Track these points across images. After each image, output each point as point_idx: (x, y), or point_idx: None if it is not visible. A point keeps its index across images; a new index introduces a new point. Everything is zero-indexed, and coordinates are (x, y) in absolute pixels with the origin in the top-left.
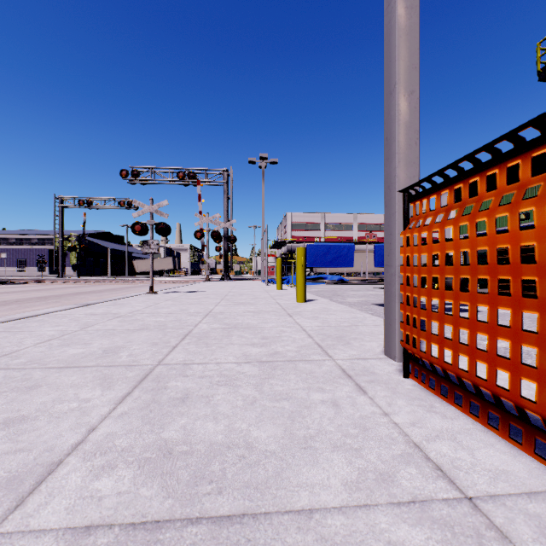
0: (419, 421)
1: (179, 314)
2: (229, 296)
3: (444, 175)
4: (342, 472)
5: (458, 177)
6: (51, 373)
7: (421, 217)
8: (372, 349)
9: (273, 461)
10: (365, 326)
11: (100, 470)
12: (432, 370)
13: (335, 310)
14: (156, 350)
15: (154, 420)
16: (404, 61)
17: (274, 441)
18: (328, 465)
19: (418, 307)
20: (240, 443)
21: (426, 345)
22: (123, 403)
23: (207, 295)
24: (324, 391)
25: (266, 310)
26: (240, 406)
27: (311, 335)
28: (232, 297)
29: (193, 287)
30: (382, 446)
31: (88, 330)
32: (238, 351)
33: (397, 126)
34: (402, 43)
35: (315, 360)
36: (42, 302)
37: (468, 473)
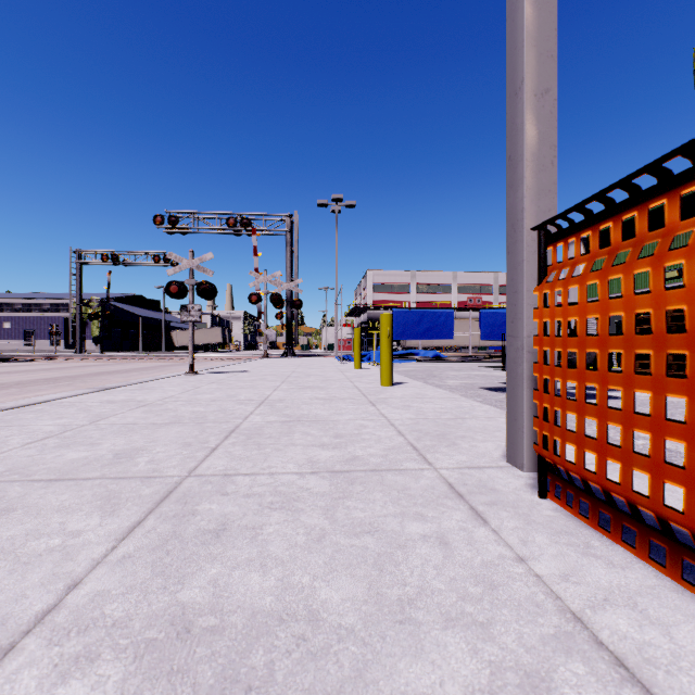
0: (573, 571)
1: (225, 402)
2: (293, 377)
3: (607, 199)
4: (464, 670)
5: (630, 202)
6: (34, 489)
7: (565, 264)
8: (488, 452)
9: (351, 648)
10: (475, 419)
11: (71, 664)
12: (585, 490)
13: (433, 397)
14: (188, 453)
15: (171, 568)
16: (536, 47)
17: (352, 608)
18: (440, 655)
19: (563, 396)
20: (299, 611)
21: (577, 452)
22: (128, 539)
23: (264, 376)
24: (425, 519)
25: (341, 397)
26: (301, 544)
27: (402, 432)
28: (296, 379)
29: (246, 365)
30: (523, 619)
31: (99, 424)
32: (301, 456)
33: (526, 139)
34: (532, 21)
35: (409, 469)
36: (50, 385)
37: (671, 672)
